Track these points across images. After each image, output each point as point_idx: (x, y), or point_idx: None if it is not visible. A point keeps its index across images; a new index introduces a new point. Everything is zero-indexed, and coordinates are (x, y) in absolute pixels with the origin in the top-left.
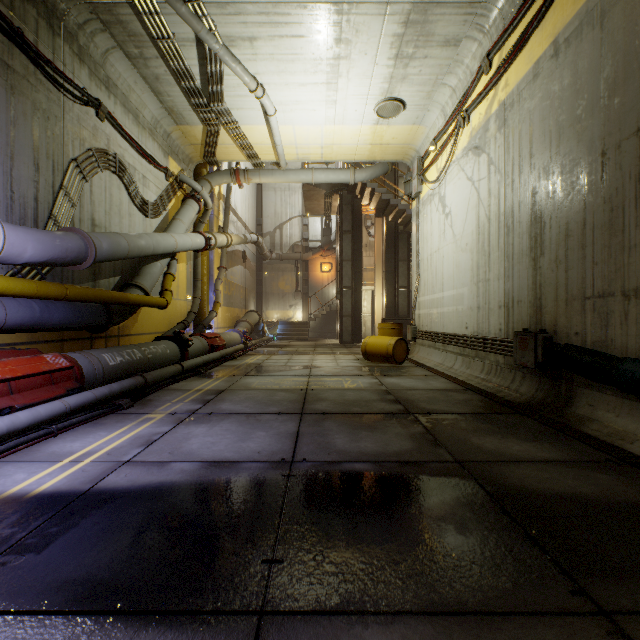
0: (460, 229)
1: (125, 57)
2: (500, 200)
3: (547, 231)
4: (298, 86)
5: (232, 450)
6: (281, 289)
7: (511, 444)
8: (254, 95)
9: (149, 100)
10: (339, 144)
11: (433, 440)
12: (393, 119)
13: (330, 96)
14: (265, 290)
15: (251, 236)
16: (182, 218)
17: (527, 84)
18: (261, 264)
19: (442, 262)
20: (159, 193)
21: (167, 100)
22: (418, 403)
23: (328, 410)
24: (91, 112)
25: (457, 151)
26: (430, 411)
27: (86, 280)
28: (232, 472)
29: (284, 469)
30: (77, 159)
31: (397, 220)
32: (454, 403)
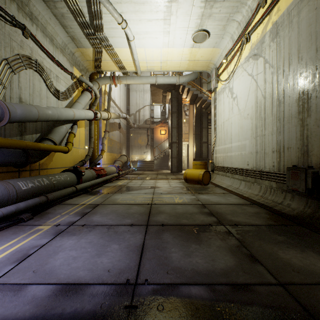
0: (243, 106)
1: (42, 0)
2: (273, 84)
3: (313, 100)
4: (147, 21)
5: (87, 267)
6: (139, 143)
7: (313, 259)
8: (121, 27)
9: (59, 31)
10: (170, 60)
11: (249, 254)
12: (202, 44)
13: (166, 28)
14: (131, 144)
15: (122, 114)
16: (80, 101)
17: (296, 5)
18: (129, 130)
19: (231, 126)
20: (67, 87)
21: (70, 31)
22: (225, 215)
23: (165, 222)
24: (19, 32)
25: (241, 59)
26: (236, 223)
27: (15, 135)
28: (78, 301)
29: (127, 296)
30: (7, 59)
31: (201, 106)
32: (249, 215)
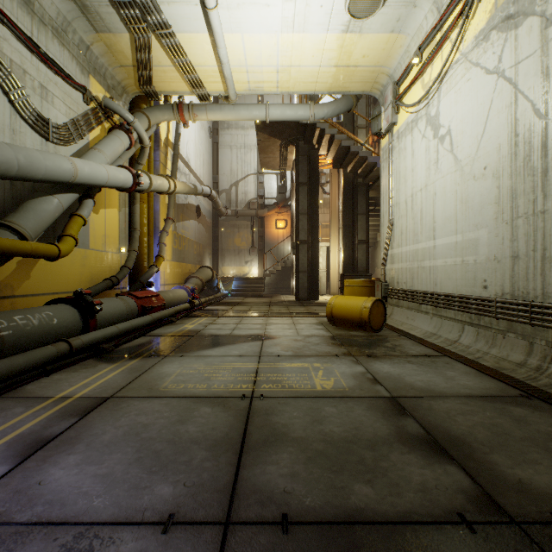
0: (470, 149)
1: None
2: None
3: None
4: None
5: None
6: (237, 245)
7: None
8: None
9: None
10: (298, 66)
11: None
12: (367, 22)
13: None
14: (221, 246)
15: (203, 188)
16: (102, 148)
17: None
18: (217, 221)
19: (433, 201)
20: (72, 116)
21: None
22: (487, 456)
23: (295, 500)
24: None
25: (464, 43)
26: None
27: None
28: None
29: None
30: None
31: (356, 171)
32: None
